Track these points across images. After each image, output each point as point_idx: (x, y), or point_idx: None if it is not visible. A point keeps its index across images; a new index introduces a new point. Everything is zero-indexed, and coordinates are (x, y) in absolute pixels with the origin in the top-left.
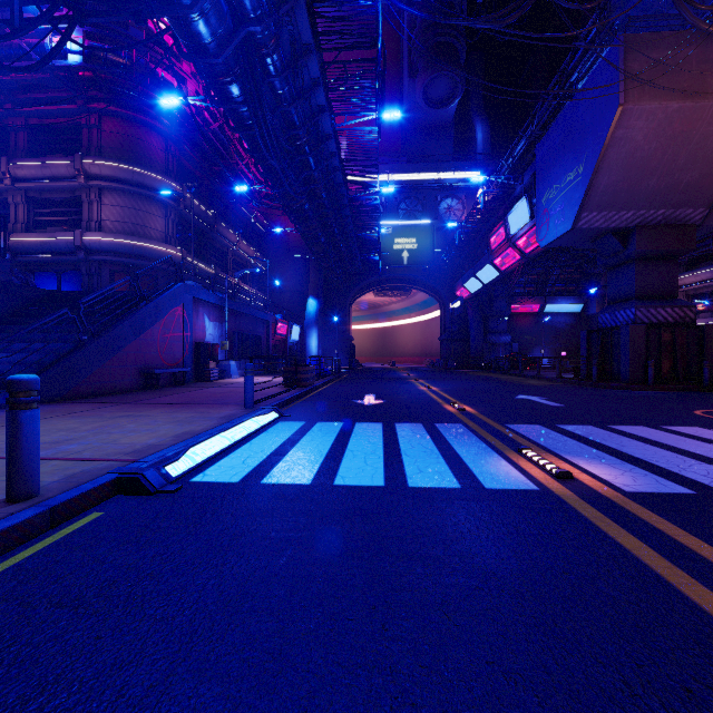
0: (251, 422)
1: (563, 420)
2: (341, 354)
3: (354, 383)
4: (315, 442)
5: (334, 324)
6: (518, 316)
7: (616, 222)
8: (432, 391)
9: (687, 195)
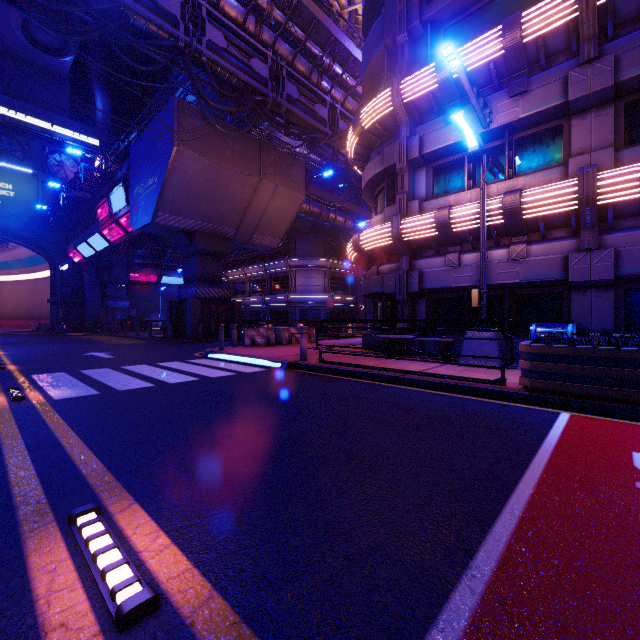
0: None
1: (92, 367)
2: None
3: None
4: None
5: None
6: (138, 284)
7: (184, 225)
8: None
9: (224, 219)
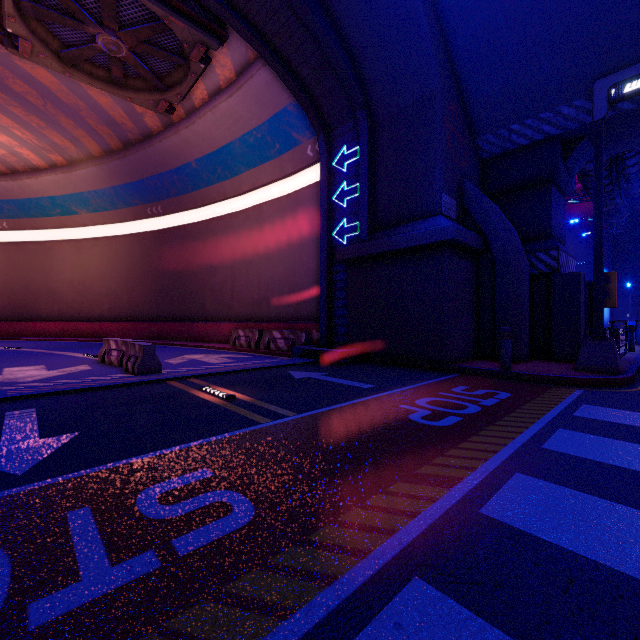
0: None
1: None
2: (634, 318)
3: None
4: None
5: (625, 290)
6: None
7: None
8: None
9: None
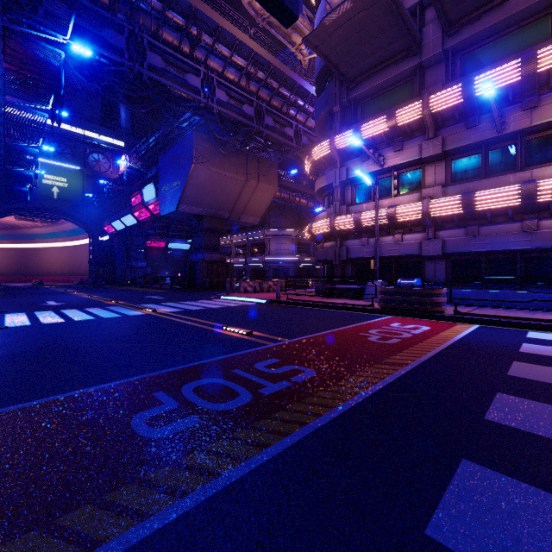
0: None
1: (162, 302)
2: None
3: (22, 297)
4: (48, 316)
5: None
6: (151, 249)
7: (196, 211)
8: (95, 297)
9: (222, 206)
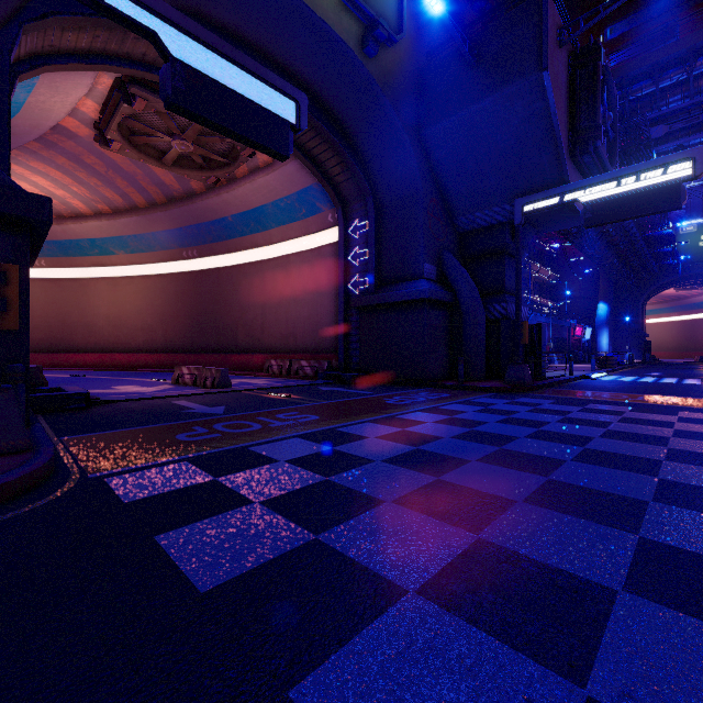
0: (599, 374)
1: None
2: (633, 350)
3: (646, 369)
4: (628, 378)
5: (625, 323)
6: None
7: None
8: None
9: None
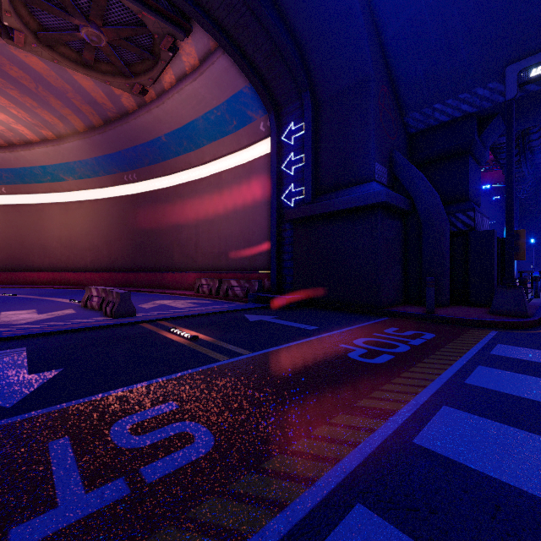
0: None
1: None
2: (537, 269)
3: None
4: None
5: (529, 245)
6: None
7: None
8: None
9: None
